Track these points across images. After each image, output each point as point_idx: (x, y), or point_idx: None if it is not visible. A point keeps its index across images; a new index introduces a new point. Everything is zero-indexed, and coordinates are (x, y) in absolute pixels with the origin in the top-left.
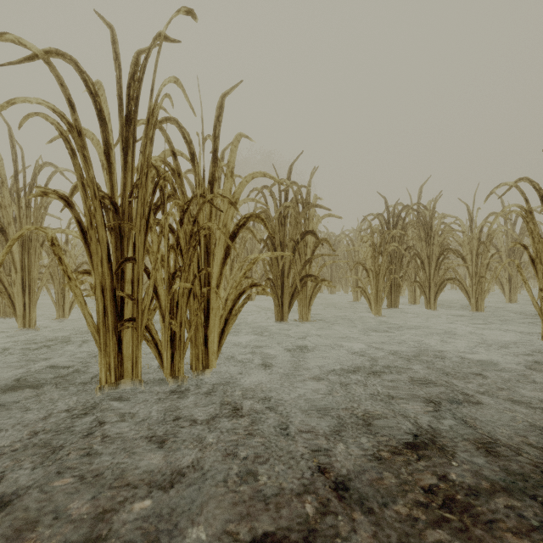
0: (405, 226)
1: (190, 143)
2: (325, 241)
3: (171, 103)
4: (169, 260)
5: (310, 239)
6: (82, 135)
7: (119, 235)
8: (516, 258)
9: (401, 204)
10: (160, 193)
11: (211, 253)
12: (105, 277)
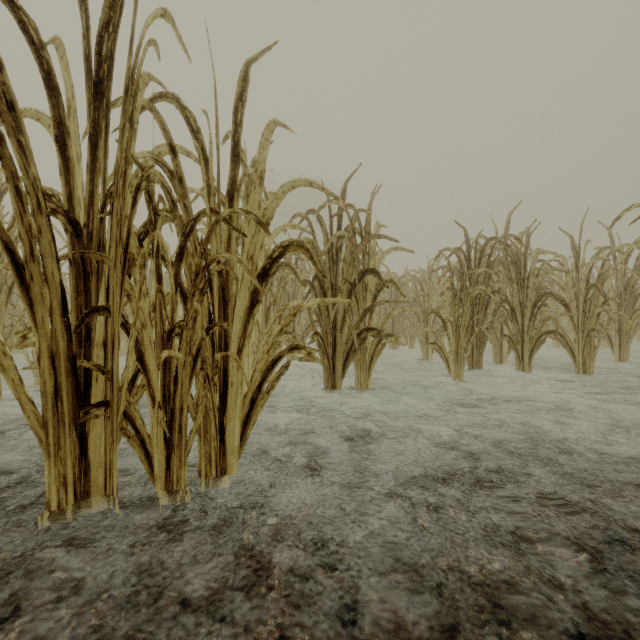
0: (492, 264)
1: (197, 133)
2: (391, 283)
3: (157, 53)
4: (162, 310)
5: (371, 281)
6: (16, 109)
7: (82, 271)
8: (628, 305)
9: (483, 237)
10: (149, 206)
11: (230, 299)
12: (57, 337)
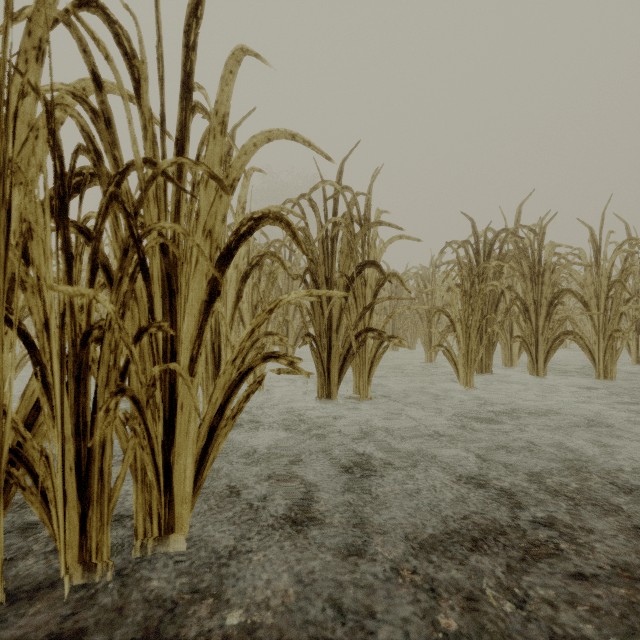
0: (503, 258)
1: (132, 57)
2: (394, 277)
3: None
4: (74, 304)
5: (372, 274)
6: None
7: None
8: None
9: (492, 230)
10: (52, 152)
11: (179, 290)
12: None
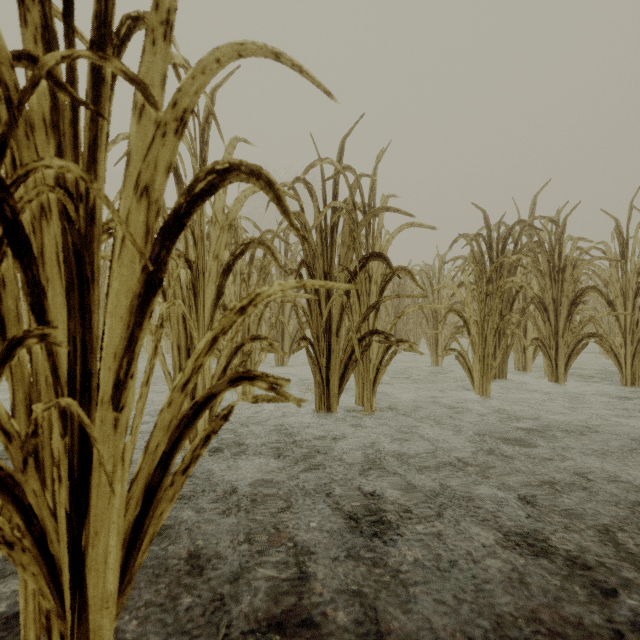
0: (519, 252)
1: None
2: (404, 271)
3: None
4: None
5: (377, 269)
6: None
7: None
8: None
9: (503, 224)
10: None
11: (95, 277)
12: None
